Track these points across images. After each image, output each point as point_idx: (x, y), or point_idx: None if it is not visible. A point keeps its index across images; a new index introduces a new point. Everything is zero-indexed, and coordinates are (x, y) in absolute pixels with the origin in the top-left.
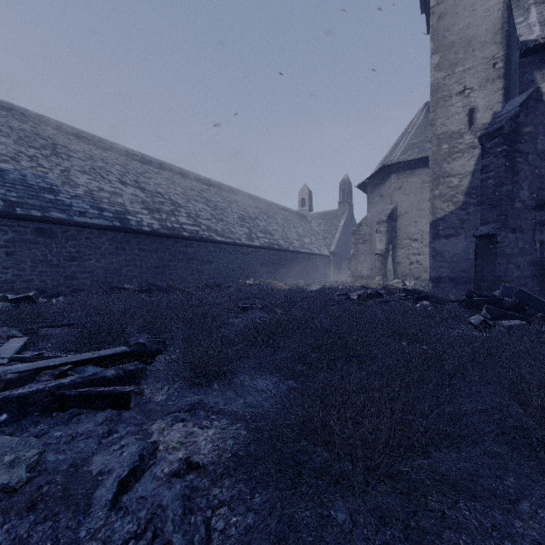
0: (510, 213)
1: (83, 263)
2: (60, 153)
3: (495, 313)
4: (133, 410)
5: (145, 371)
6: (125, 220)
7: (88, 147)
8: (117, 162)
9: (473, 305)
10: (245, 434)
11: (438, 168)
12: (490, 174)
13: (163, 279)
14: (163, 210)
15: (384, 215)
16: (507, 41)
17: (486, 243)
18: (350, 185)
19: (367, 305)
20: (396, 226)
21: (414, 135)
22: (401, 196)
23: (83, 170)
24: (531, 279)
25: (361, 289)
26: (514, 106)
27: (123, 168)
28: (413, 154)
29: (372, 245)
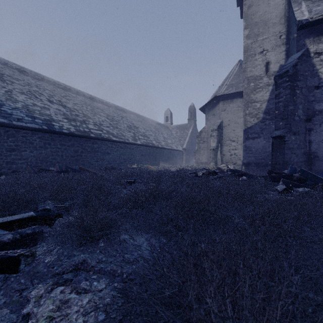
0: (292, 123)
1: (20, 153)
2: (6, 80)
3: (288, 184)
4: (21, 273)
5: (41, 234)
6: (51, 125)
7: (27, 78)
8: (47, 88)
9: (273, 179)
10: (117, 307)
11: (248, 97)
12: (281, 100)
13: (77, 164)
14: (77, 120)
15: (215, 125)
16: (288, 23)
17: (279, 141)
18: (194, 109)
19: (209, 179)
20: (222, 132)
21: (232, 79)
22: (225, 114)
23: (22, 92)
24: (304, 163)
25: (203, 170)
26: (294, 58)
27: (51, 92)
28: (232, 90)
29: (208, 144)
